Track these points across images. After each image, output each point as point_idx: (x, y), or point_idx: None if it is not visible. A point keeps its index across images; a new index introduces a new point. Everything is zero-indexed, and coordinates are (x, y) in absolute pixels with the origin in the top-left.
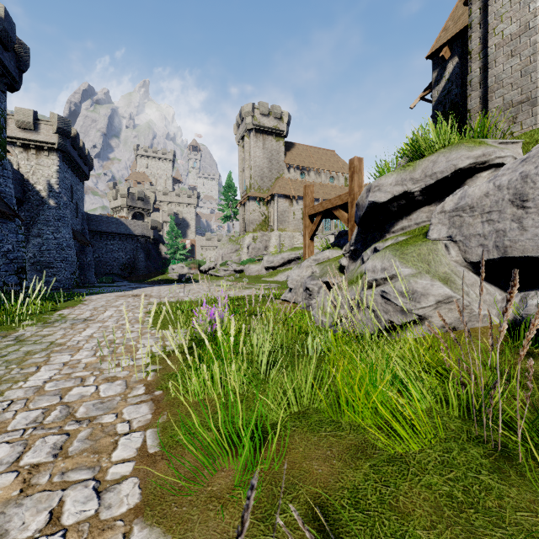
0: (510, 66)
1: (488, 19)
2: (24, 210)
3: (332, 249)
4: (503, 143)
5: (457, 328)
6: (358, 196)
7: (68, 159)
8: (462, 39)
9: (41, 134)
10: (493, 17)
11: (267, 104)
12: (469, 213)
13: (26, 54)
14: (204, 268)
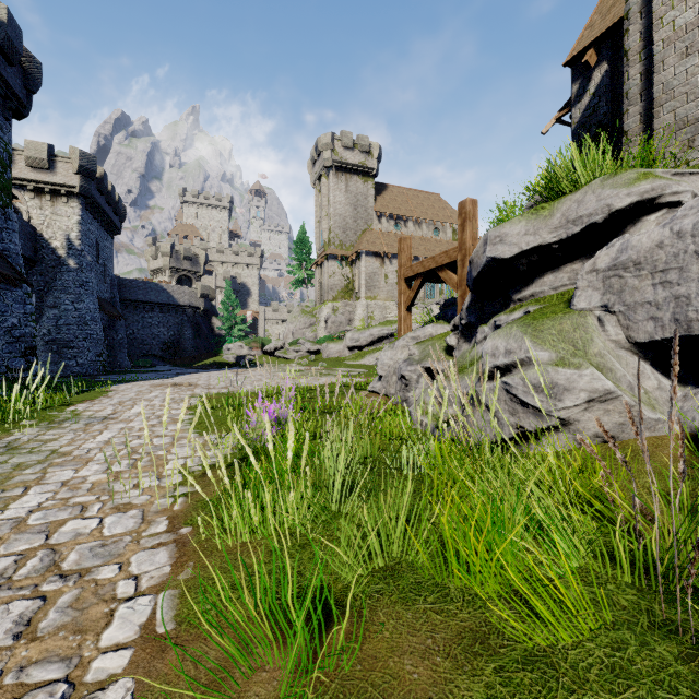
0: (685, 68)
1: (652, 5)
2: (37, 273)
3: (436, 324)
4: (677, 174)
5: (617, 437)
6: (471, 252)
7: (93, 207)
8: (614, 38)
9: (58, 174)
10: (661, 1)
11: (351, 134)
12: (633, 272)
13: (37, 70)
14: (268, 348)
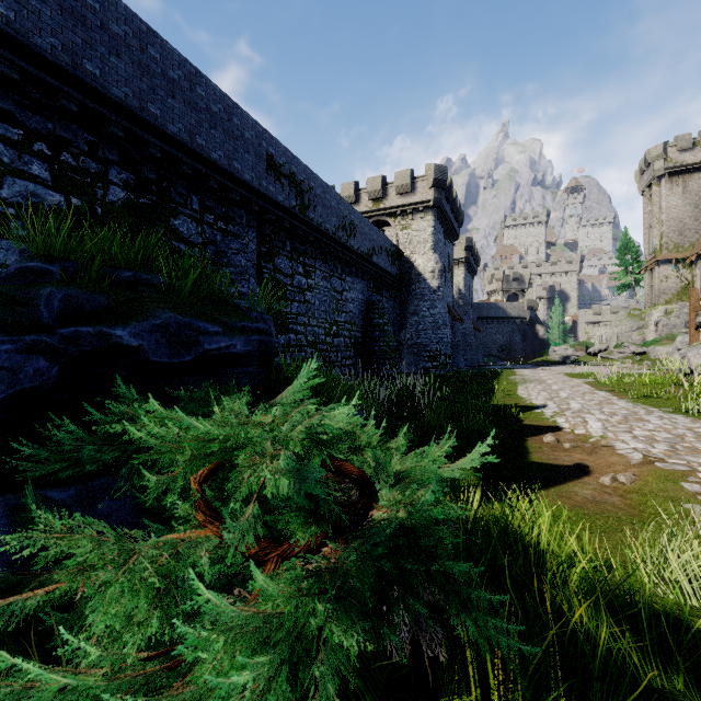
0: None
1: None
2: None
3: None
4: None
5: None
6: None
7: (469, 266)
8: None
9: (454, 254)
10: None
11: (689, 135)
12: None
13: (462, 216)
14: (592, 350)
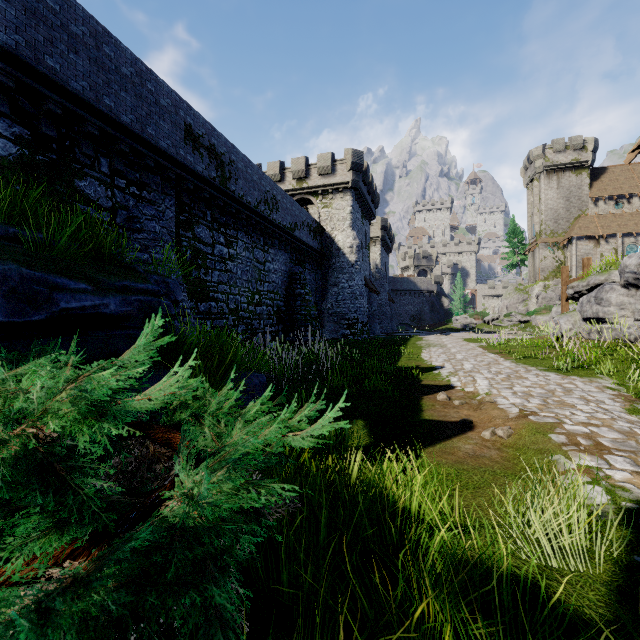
0: None
1: None
2: None
3: None
4: None
5: (574, 337)
6: None
7: (384, 244)
8: None
9: (372, 232)
10: None
11: (562, 140)
12: (582, 304)
13: (378, 198)
14: (487, 319)
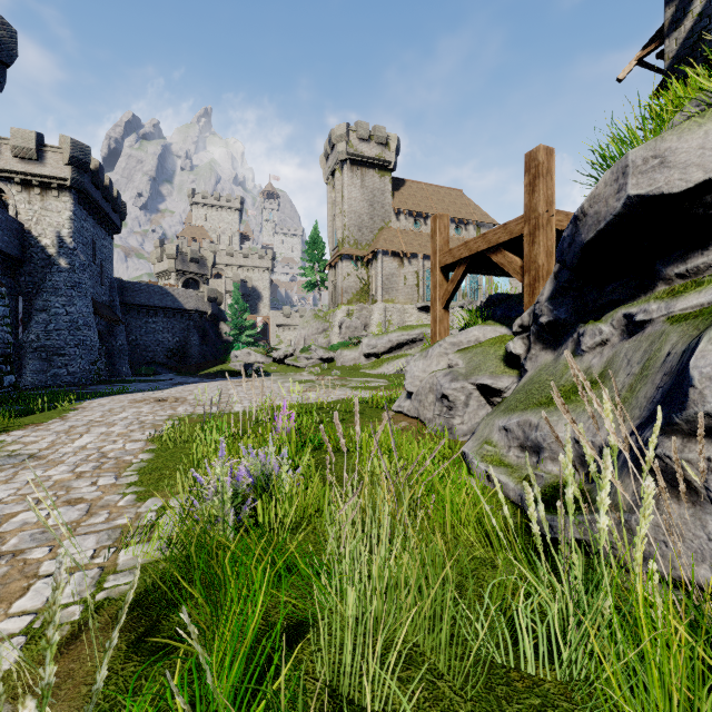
0: None
1: None
2: (25, 273)
3: (484, 325)
4: None
5: None
6: (545, 221)
7: (87, 202)
8: None
9: (48, 166)
10: None
11: (367, 125)
12: None
13: (11, 39)
14: (278, 355)
